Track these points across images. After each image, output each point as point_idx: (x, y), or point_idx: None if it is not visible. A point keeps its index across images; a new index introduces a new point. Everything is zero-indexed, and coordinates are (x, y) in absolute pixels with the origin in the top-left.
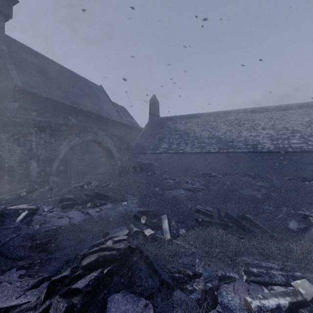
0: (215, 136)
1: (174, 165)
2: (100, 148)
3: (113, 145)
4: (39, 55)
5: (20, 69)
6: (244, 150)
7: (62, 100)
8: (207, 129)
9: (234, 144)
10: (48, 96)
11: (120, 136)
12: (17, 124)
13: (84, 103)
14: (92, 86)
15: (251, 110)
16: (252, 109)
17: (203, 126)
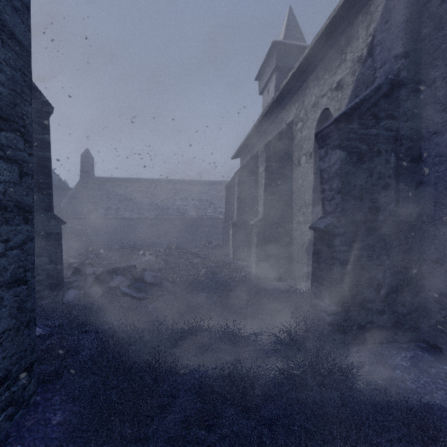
0: (154, 204)
1: (113, 230)
2: None
3: None
4: None
5: None
6: (175, 217)
7: None
8: (147, 196)
9: (168, 211)
10: None
11: None
12: None
13: None
14: None
15: (187, 181)
16: (188, 181)
17: (144, 193)
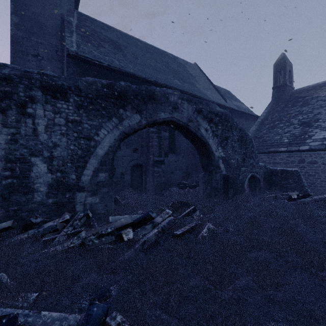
0: None
1: None
2: (192, 146)
3: (210, 134)
4: (118, 32)
5: (85, 40)
6: None
7: (135, 73)
8: None
9: None
10: (112, 65)
11: (224, 114)
12: (2, 79)
13: (168, 79)
14: (183, 63)
15: None
16: None
17: None
